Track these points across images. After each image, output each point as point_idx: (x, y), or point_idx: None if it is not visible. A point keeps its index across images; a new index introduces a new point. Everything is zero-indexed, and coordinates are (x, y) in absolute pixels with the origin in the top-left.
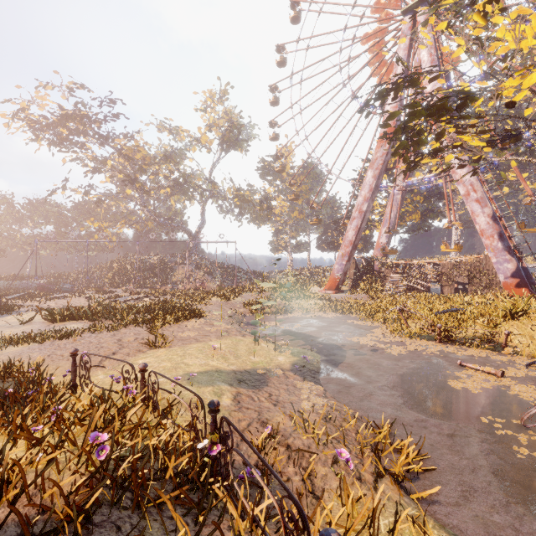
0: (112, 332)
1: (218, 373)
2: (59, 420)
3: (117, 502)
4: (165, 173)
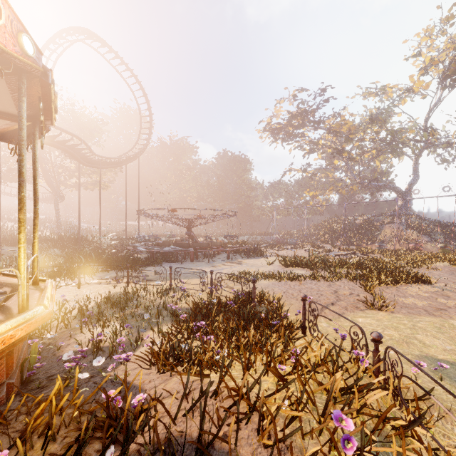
0: (328, 282)
1: None
2: (298, 364)
3: None
4: (370, 136)
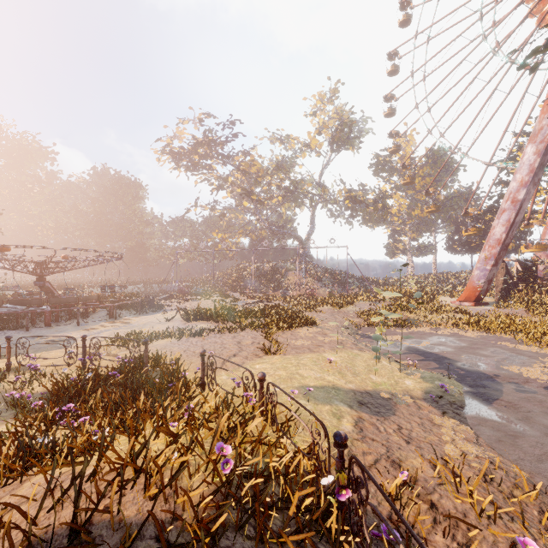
0: (233, 334)
1: (335, 390)
2: (191, 418)
3: (241, 528)
4: (277, 183)
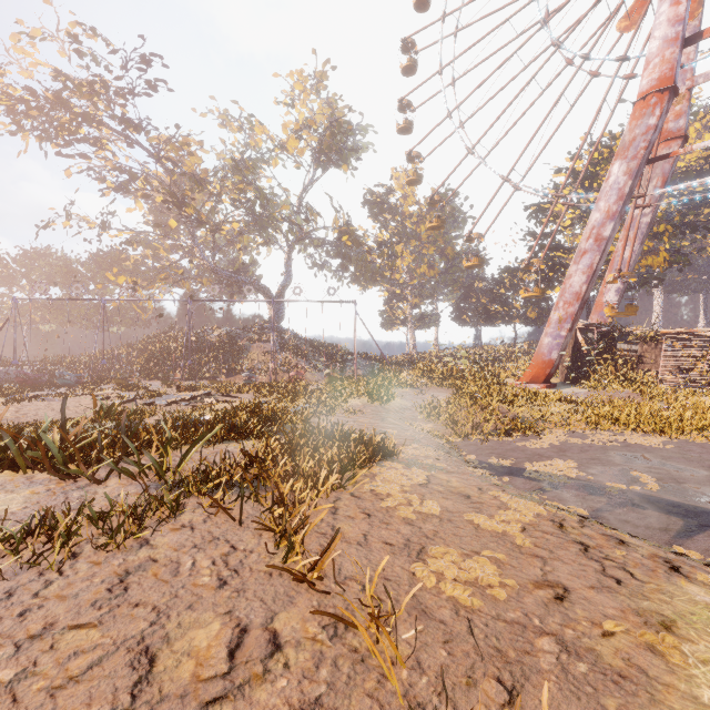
0: (119, 550)
1: None
2: None
3: None
4: (232, 194)
